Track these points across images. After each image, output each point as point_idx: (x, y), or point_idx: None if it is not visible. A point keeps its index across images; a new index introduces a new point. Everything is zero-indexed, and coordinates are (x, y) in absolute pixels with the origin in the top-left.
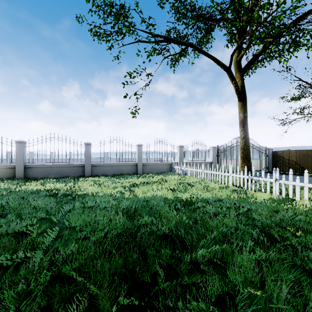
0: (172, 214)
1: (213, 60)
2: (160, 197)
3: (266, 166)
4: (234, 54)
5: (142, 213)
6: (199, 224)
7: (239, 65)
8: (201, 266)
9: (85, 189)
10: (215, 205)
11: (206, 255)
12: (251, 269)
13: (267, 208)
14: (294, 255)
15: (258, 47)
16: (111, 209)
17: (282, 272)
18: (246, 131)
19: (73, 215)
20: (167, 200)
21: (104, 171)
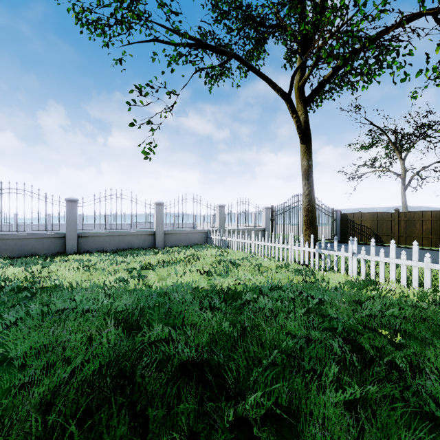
0: (205, 317)
1: (267, 81)
2: (187, 286)
3: (334, 234)
4: (295, 76)
5: (152, 319)
6: (249, 340)
7: (301, 92)
8: (253, 430)
9: (59, 277)
10: (272, 297)
11: (263, 402)
12: (344, 429)
13: (346, 298)
14: (405, 387)
15: (328, 66)
16: (98, 315)
17: (394, 428)
18: (311, 185)
19: (20, 331)
20: (198, 291)
21: (101, 244)
